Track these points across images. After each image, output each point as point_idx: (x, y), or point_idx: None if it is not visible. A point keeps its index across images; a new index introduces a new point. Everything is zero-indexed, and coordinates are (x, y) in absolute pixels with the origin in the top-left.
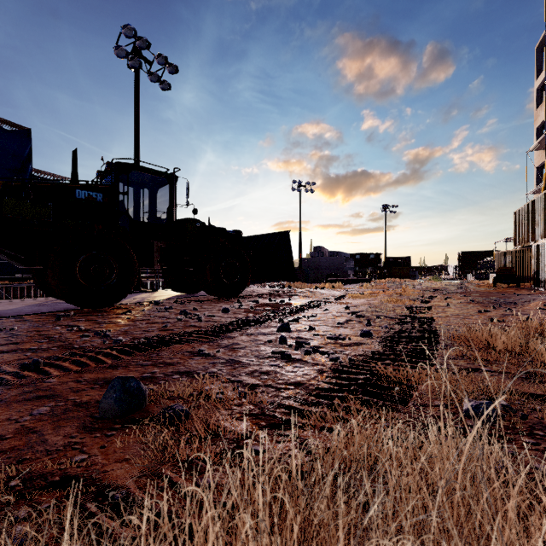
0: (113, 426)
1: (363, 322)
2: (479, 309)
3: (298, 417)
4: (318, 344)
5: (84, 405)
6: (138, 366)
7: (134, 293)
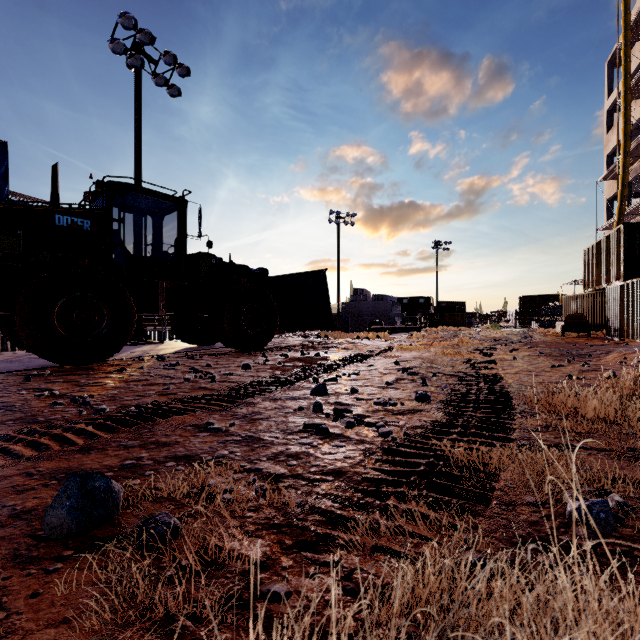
0: (61, 552)
1: (417, 381)
2: (551, 363)
3: (339, 531)
4: (363, 412)
5: (25, 516)
6: (120, 448)
7: (134, 344)
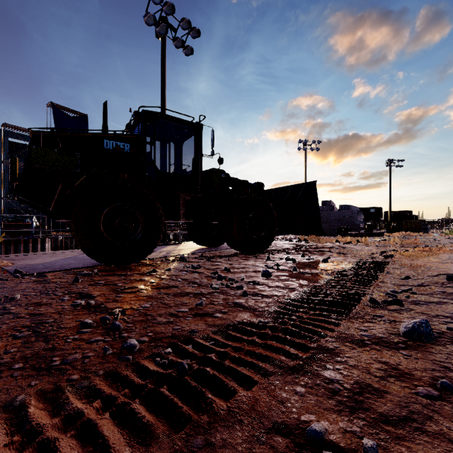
0: None
1: None
2: None
3: None
4: None
5: None
6: None
7: (161, 245)
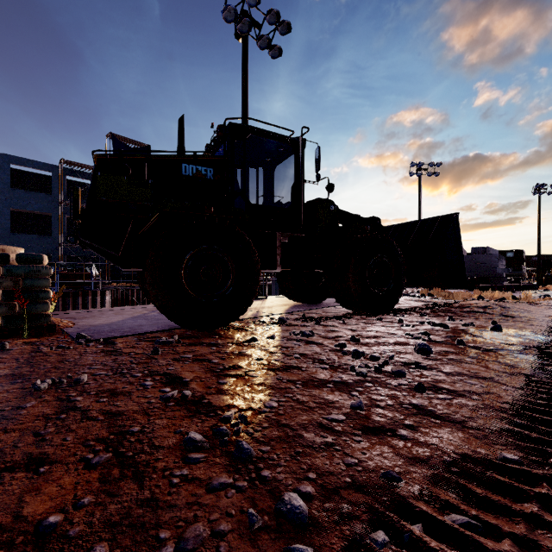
0: None
1: None
2: None
3: None
4: None
5: None
6: None
7: None
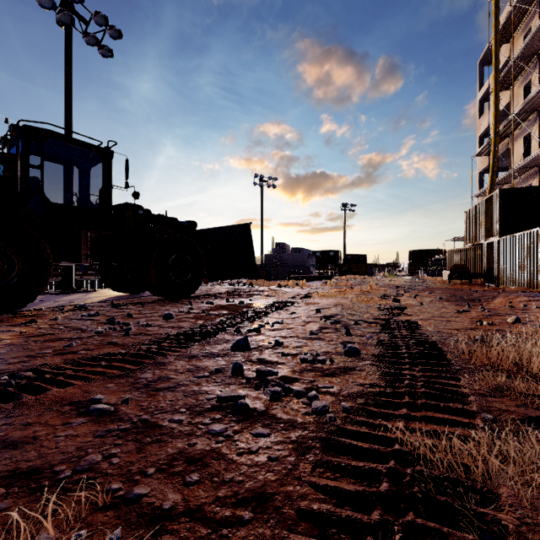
0: None
1: (341, 329)
2: (455, 308)
3: None
4: (290, 372)
5: None
6: None
7: (64, 293)
